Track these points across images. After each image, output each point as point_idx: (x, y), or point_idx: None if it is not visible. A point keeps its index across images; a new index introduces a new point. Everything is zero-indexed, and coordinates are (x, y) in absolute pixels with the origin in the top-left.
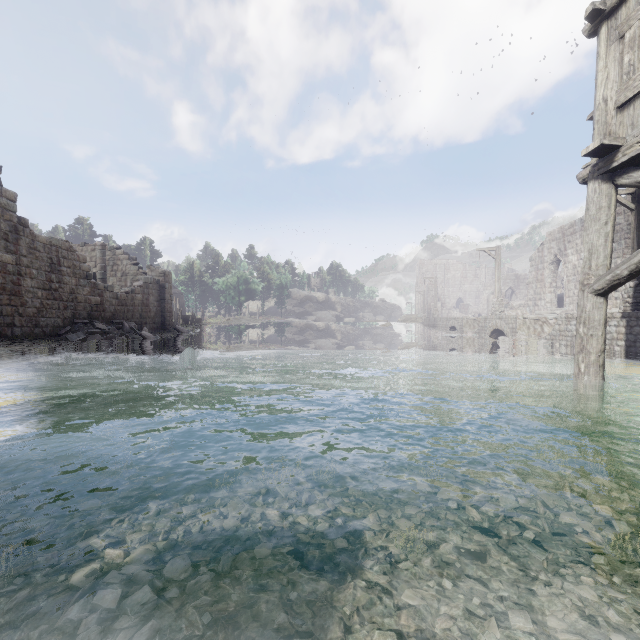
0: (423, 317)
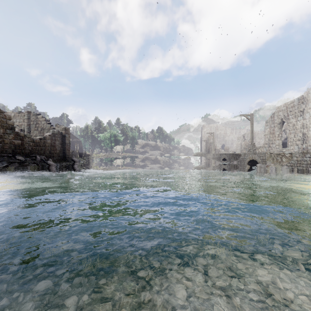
0: (205, 153)
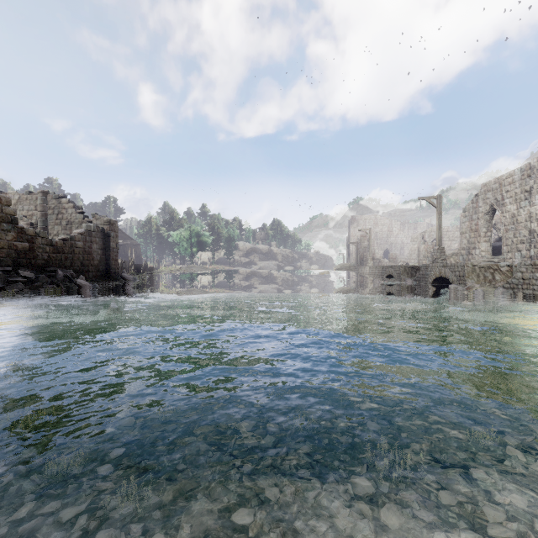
0: (356, 266)
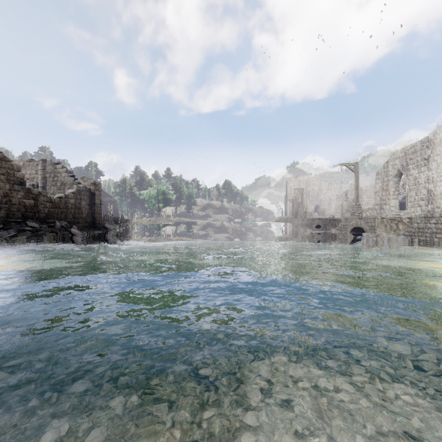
0: (292, 218)
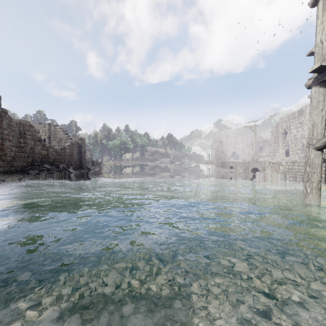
0: (215, 161)
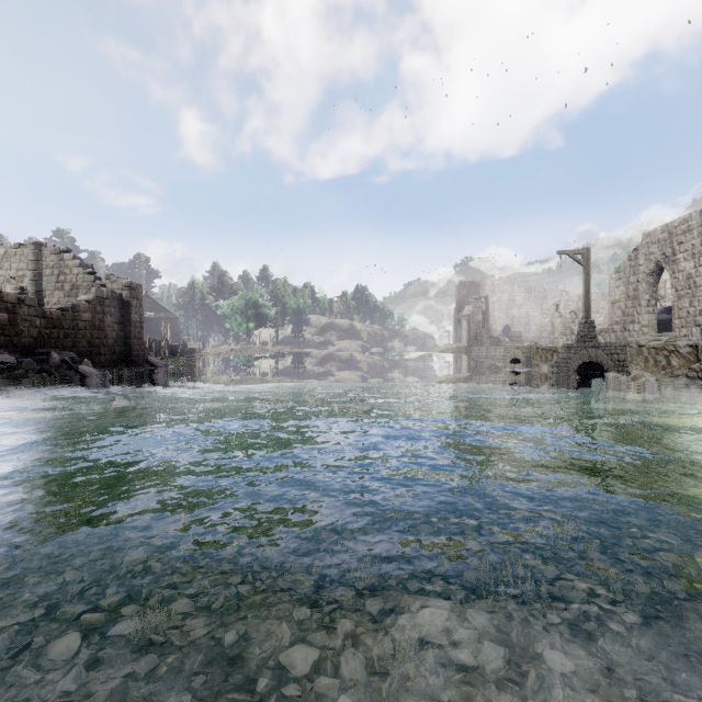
0: (467, 347)
